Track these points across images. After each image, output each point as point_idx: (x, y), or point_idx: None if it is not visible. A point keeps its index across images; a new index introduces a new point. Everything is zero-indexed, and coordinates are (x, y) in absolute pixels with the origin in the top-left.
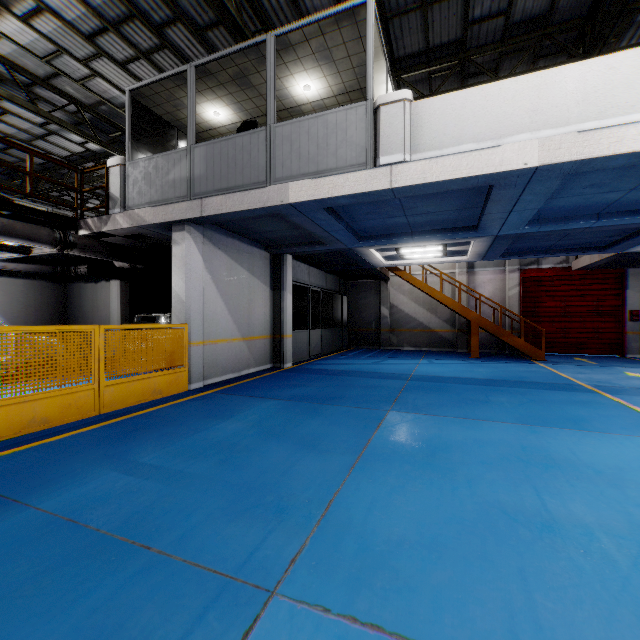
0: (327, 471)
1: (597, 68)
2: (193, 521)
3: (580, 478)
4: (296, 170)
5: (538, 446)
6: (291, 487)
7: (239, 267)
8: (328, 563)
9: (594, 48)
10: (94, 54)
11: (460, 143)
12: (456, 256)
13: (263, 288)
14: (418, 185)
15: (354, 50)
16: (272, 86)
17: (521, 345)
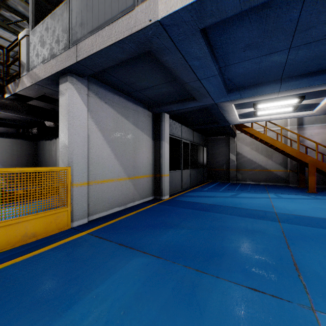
0: None
1: None
2: None
3: None
4: None
5: None
6: None
7: (125, 120)
8: None
9: None
10: None
11: None
12: (301, 111)
13: (146, 138)
14: None
15: None
16: None
17: None
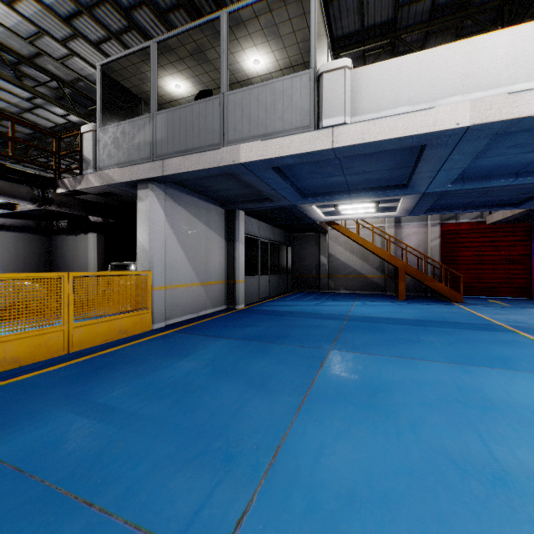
0: (275, 413)
1: (525, 34)
2: (140, 471)
3: (520, 421)
4: (246, 133)
5: (473, 386)
6: (240, 431)
7: (197, 221)
8: (276, 525)
9: (512, 26)
10: (71, 35)
11: (396, 106)
12: (386, 212)
13: (219, 239)
14: (357, 145)
15: (298, 26)
16: (225, 58)
17: (442, 289)
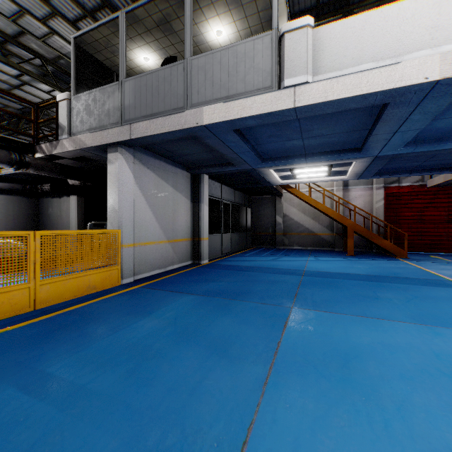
0: (238, 389)
1: None
2: None
3: None
4: (209, 96)
5: (450, 353)
6: (198, 416)
7: (165, 183)
8: None
9: None
10: (50, 14)
11: (360, 63)
12: (337, 176)
13: (185, 201)
14: (319, 104)
15: None
16: (189, 24)
17: (388, 246)
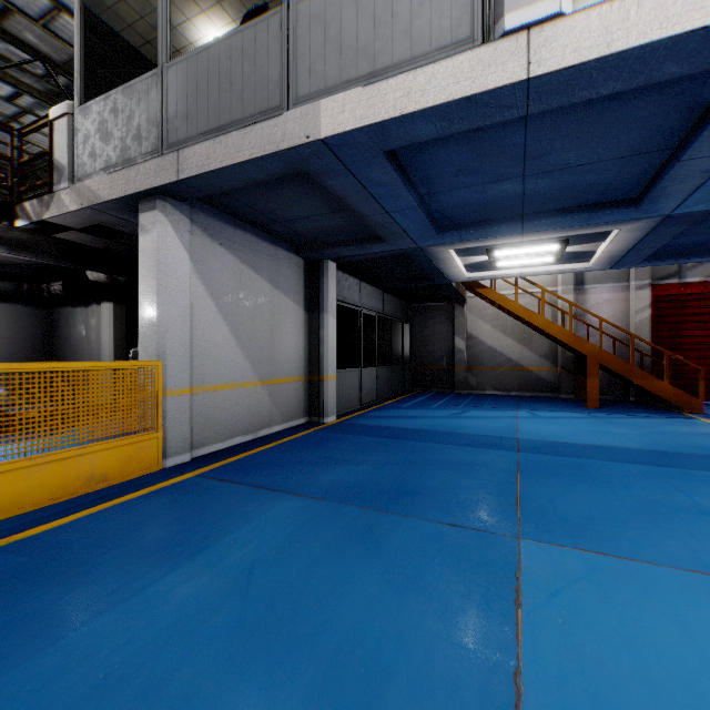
0: None
1: None
2: None
3: None
4: (334, 76)
5: None
6: None
7: (255, 275)
8: None
9: None
10: None
11: None
12: (572, 263)
13: (293, 309)
14: (590, 64)
15: None
16: None
17: (664, 391)
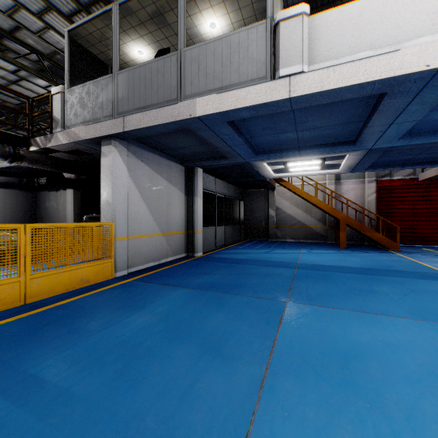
0: (233, 393)
1: None
2: None
3: None
4: (203, 87)
5: None
6: (189, 426)
7: (159, 177)
8: None
9: None
10: (45, 9)
11: (357, 51)
12: (330, 169)
13: (179, 194)
14: (315, 93)
15: None
16: (182, 15)
17: (380, 238)
